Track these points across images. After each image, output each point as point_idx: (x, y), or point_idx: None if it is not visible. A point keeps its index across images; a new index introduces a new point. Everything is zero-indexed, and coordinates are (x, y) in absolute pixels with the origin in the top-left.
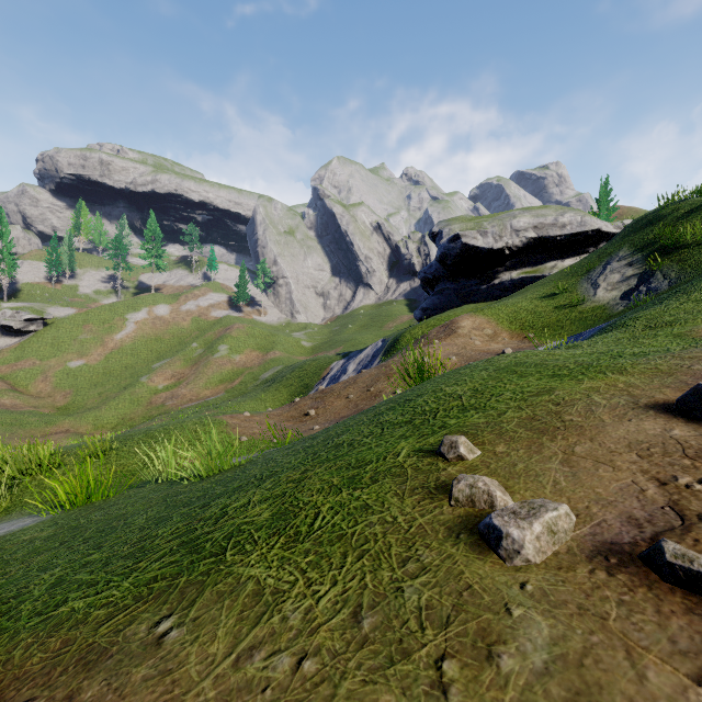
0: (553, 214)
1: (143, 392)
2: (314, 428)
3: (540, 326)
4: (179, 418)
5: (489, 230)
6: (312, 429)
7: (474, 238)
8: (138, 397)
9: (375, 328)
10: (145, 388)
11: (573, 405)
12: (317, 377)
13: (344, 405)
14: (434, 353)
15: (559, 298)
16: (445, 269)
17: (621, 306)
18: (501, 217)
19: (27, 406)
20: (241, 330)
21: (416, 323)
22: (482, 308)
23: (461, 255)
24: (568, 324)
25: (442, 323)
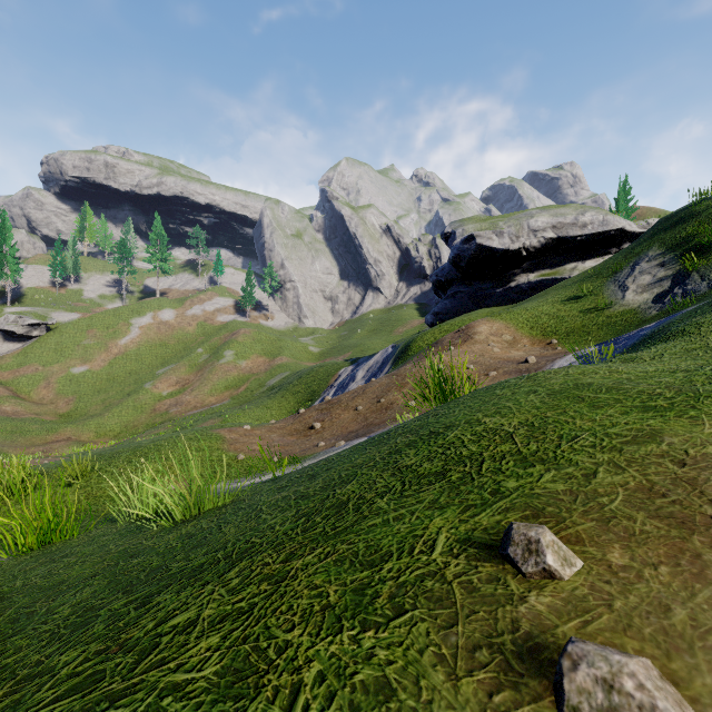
0: (573, 213)
1: (146, 398)
2: (319, 445)
3: (563, 331)
4: (182, 426)
5: (505, 230)
6: (316, 446)
7: (489, 239)
8: (142, 404)
9: (385, 333)
10: (149, 395)
11: (711, 467)
12: (325, 384)
13: (353, 418)
14: (459, 367)
15: (584, 302)
16: (459, 271)
17: (654, 310)
18: (518, 217)
19: (29, 413)
20: (248, 335)
21: (427, 327)
22: (499, 313)
23: (475, 256)
24: (595, 329)
25: (456, 328)
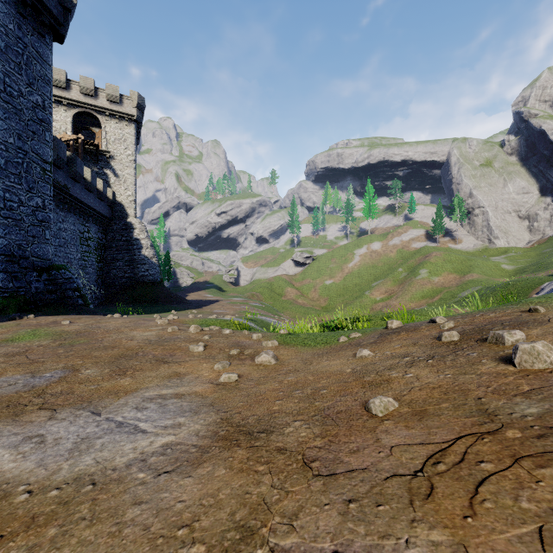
0: None
1: (367, 301)
2: None
3: None
4: None
5: None
6: None
7: None
8: (364, 304)
9: None
10: (368, 299)
11: None
12: (523, 296)
13: None
14: None
15: None
16: None
17: None
18: None
19: (309, 304)
20: (438, 257)
21: None
22: None
23: None
24: None
25: None
